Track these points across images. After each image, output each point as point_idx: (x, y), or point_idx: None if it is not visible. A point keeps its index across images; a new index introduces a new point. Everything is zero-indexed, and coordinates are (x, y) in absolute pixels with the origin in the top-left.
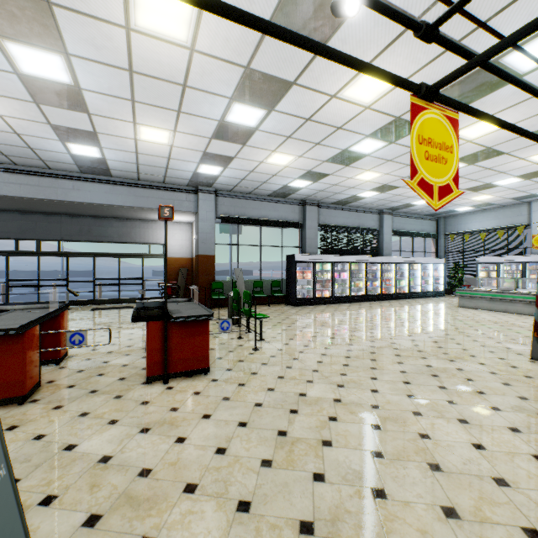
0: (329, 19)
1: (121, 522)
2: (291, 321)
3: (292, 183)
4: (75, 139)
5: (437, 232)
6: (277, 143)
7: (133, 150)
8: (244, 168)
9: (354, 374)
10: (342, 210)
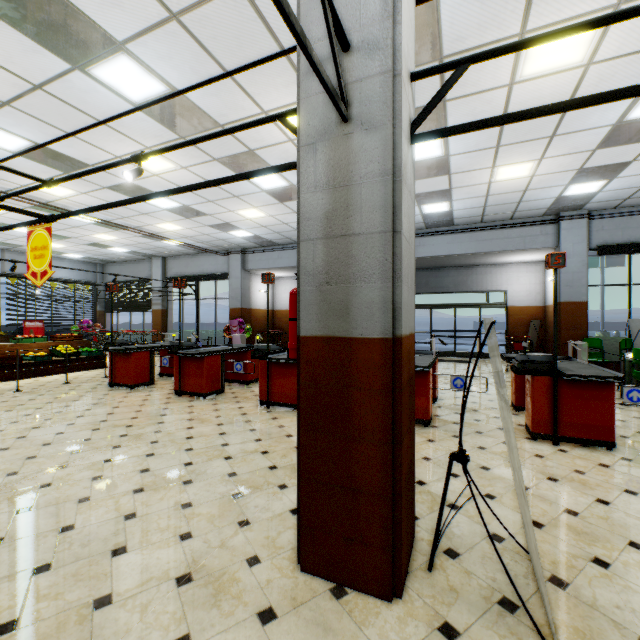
0: None
1: (565, 537)
2: None
3: None
4: (430, 200)
5: None
6: None
7: (483, 194)
8: None
9: None
10: None
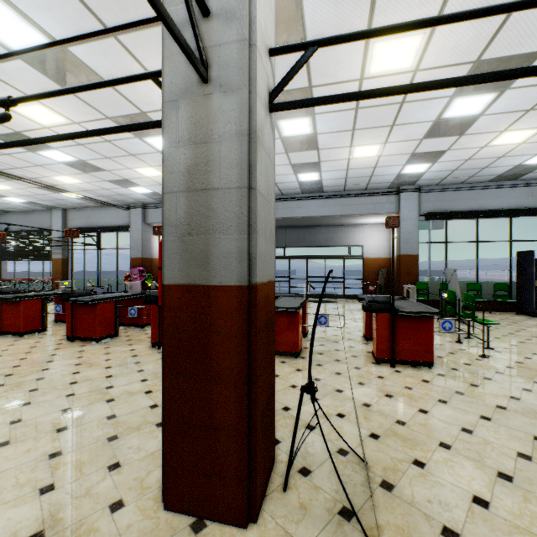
0: None
1: (395, 444)
2: (529, 334)
3: (530, 160)
4: (304, 170)
5: None
6: (510, 121)
7: (344, 168)
8: (457, 158)
9: None
10: None
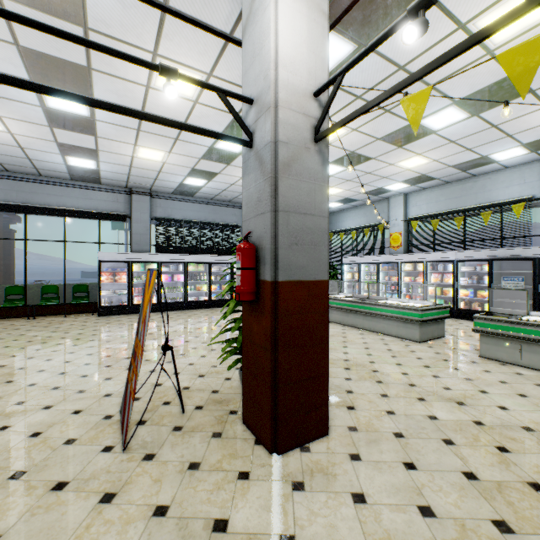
0: None
1: None
2: (3, 341)
3: (72, 162)
4: None
5: None
6: None
7: None
8: None
9: None
10: (190, 202)
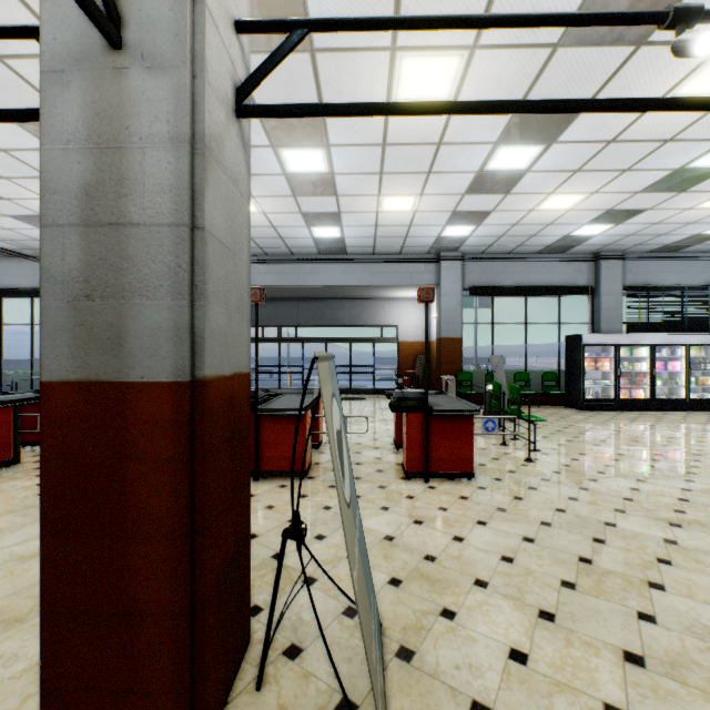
0: (655, 6)
1: (420, 590)
2: (577, 430)
3: (578, 231)
4: (319, 222)
5: None
6: (557, 182)
7: (372, 224)
8: (504, 222)
9: (700, 514)
10: (670, 260)
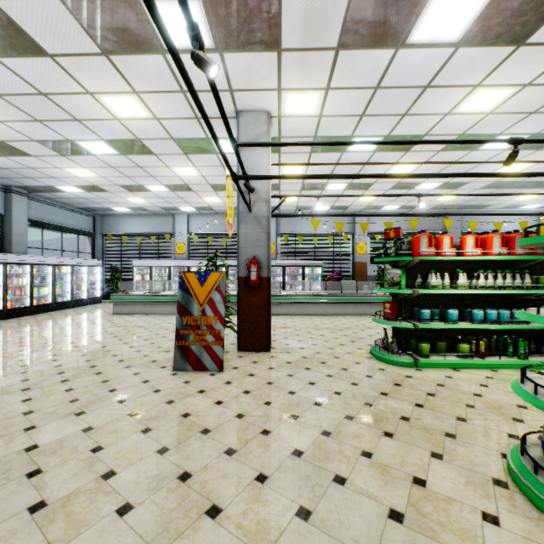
0: None
1: None
2: None
3: None
4: None
5: (95, 230)
6: None
7: None
8: None
9: None
10: None
